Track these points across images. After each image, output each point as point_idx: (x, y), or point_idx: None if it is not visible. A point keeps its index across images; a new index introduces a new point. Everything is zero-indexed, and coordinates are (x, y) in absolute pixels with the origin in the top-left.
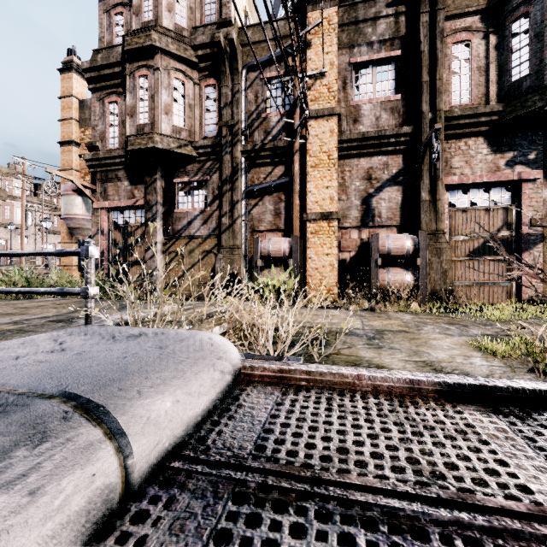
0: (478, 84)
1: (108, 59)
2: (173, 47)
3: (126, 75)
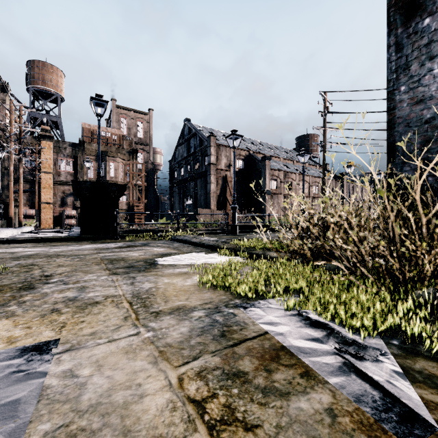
0: (95, 173)
1: None
2: None
3: None
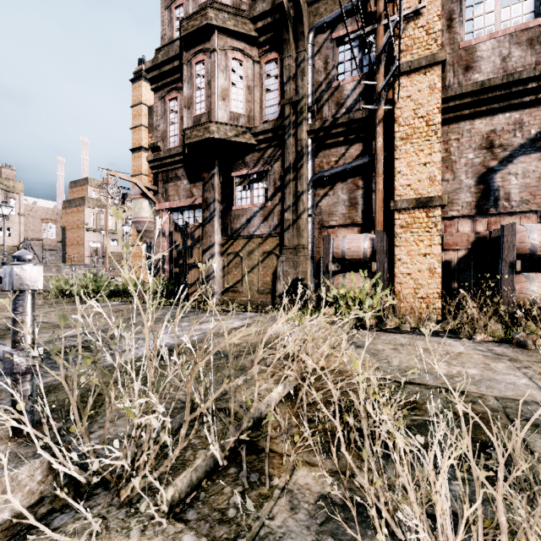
0: None
1: (168, 54)
2: (231, 23)
3: (183, 65)
